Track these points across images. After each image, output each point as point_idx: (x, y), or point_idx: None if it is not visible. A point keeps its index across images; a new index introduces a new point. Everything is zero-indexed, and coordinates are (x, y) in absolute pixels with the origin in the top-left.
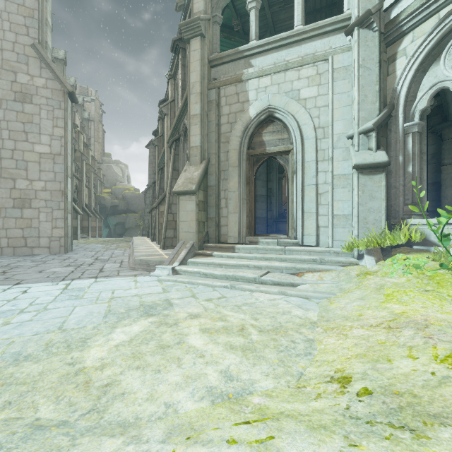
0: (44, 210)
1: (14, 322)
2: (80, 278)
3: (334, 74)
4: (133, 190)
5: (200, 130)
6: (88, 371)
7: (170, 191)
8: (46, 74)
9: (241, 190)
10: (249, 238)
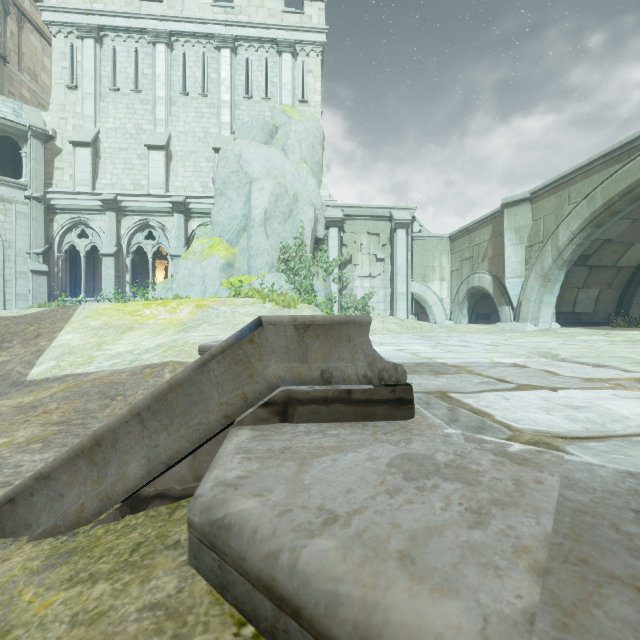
0: None
1: None
2: None
3: (17, 214)
4: None
5: None
6: None
7: None
8: None
9: None
10: None
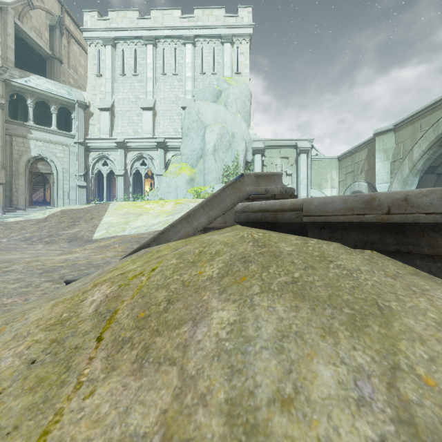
0: None
1: None
2: None
3: (70, 153)
4: None
5: (2, 154)
6: None
7: None
8: None
9: (27, 185)
10: (31, 206)
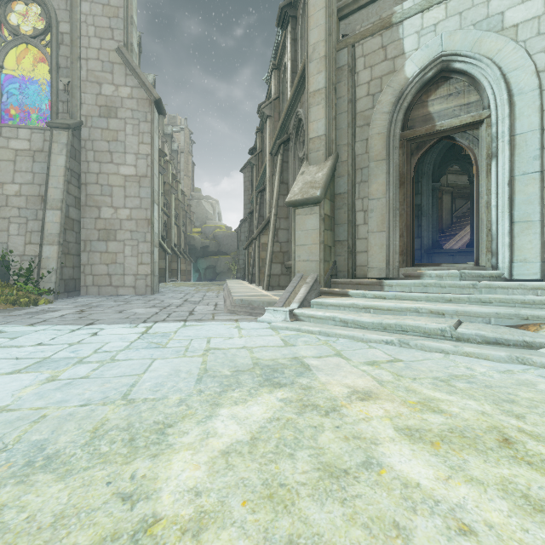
0: (130, 242)
1: (63, 378)
2: (164, 321)
3: None
4: (225, 228)
5: (324, 111)
6: (163, 535)
7: (276, 211)
8: (131, 82)
9: (391, 195)
10: (405, 270)
